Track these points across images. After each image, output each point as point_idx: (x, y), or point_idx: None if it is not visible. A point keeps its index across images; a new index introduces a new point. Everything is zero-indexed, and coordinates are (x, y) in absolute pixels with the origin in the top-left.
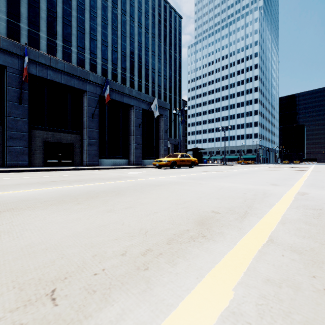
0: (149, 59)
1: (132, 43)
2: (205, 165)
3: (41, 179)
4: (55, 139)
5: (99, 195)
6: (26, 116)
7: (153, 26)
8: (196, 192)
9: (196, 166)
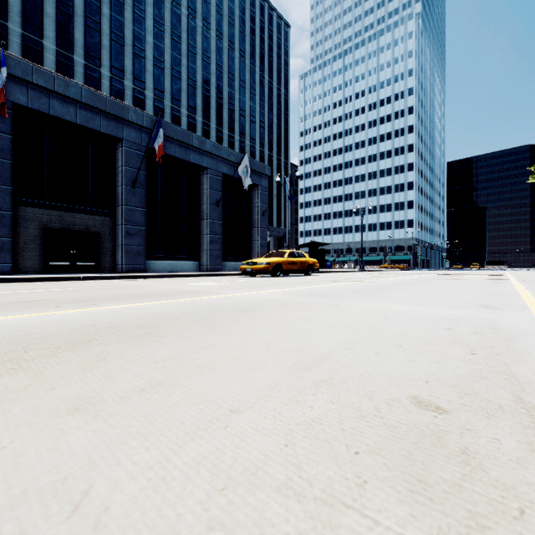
0: (235, 93)
1: (206, 65)
2: (331, 272)
3: (9, 296)
4: (64, 224)
5: (97, 337)
6: (7, 181)
7: (241, 39)
8: (335, 326)
9: (316, 272)
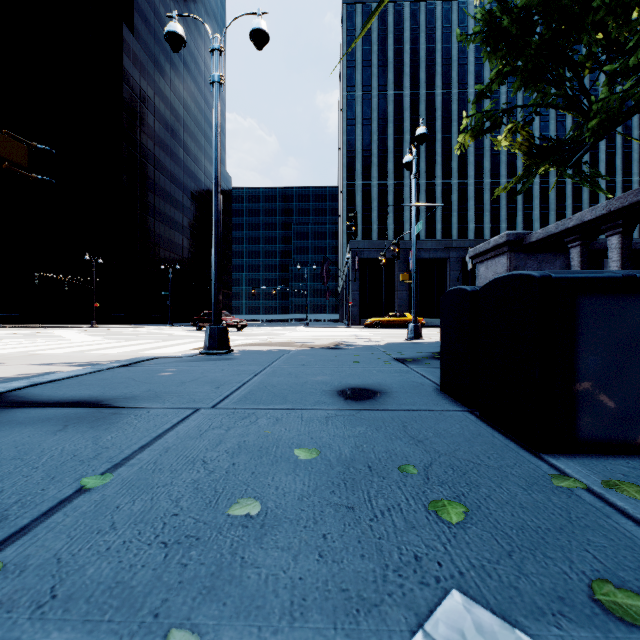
0: (632, 131)
1: None
2: None
3: None
4: None
5: None
6: None
7: None
8: None
9: None
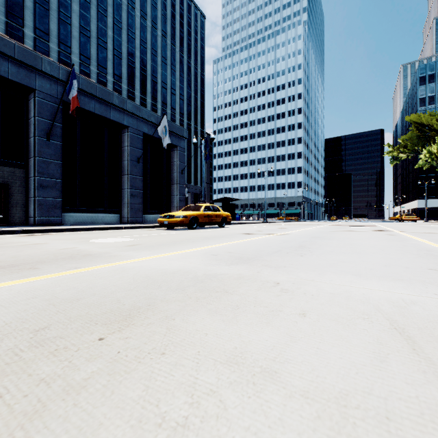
0: (158, 67)
1: (131, 40)
2: (240, 223)
3: None
4: None
5: None
6: None
7: (163, 21)
8: (360, 436)
9: (228, 224)
